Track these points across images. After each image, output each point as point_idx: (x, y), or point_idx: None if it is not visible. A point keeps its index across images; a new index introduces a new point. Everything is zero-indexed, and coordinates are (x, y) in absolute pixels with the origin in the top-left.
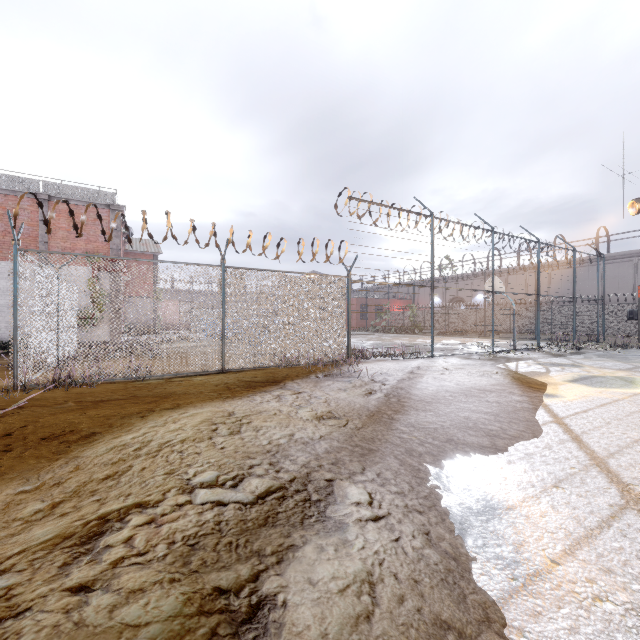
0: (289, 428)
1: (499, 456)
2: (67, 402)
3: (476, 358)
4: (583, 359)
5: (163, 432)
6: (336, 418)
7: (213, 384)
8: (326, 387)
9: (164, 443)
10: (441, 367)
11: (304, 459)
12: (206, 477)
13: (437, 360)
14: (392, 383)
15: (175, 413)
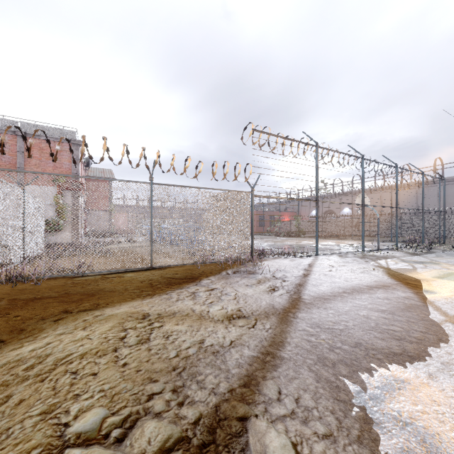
0: (200, 332)
1: (416, 366)
2: (2, 300)
3: (351, 256)
4: (437, 257)
5: (66, 343)
6: (245, 317)
7: (139, 281)
8: (235, 283)
9: (61, 359)
10: (327, 264)
11: (213, 380)
12: (87, 422)
13: (322, 258)
14: (291, 280)
15: (90, 316)
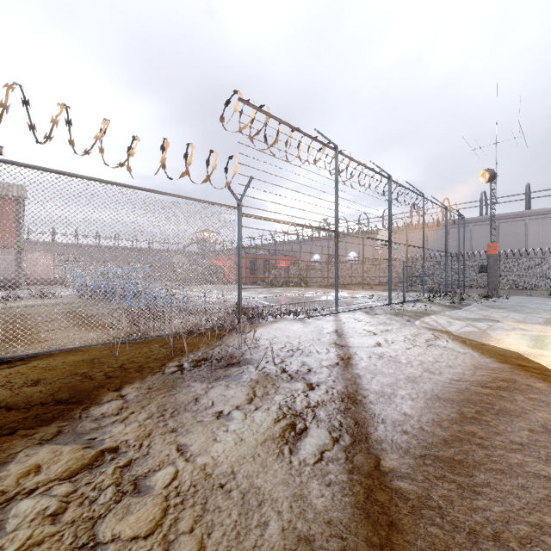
0: None
1: None
2: None
3: (382, 313)
4: (483, 311)
5: None
6: None
7: None
8: (187, 411)
9: None
10: (363, 330)
11: None
12: None
13: (345, 317)
14: (323, 380)
15: None
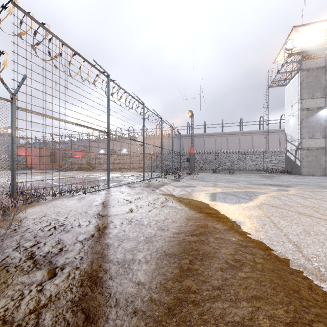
0: None
1: None
2: None
3: (138, 186)
4: (188, 181)
5: None
6: None
7: None
8: None
9: None
10: (123, 200)
11: None
12: None
13: (114, 191)
14: (71, 260)
15: None
